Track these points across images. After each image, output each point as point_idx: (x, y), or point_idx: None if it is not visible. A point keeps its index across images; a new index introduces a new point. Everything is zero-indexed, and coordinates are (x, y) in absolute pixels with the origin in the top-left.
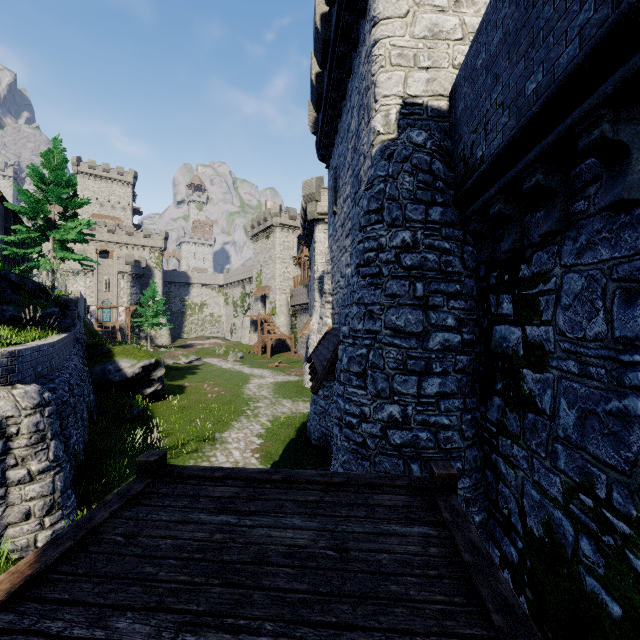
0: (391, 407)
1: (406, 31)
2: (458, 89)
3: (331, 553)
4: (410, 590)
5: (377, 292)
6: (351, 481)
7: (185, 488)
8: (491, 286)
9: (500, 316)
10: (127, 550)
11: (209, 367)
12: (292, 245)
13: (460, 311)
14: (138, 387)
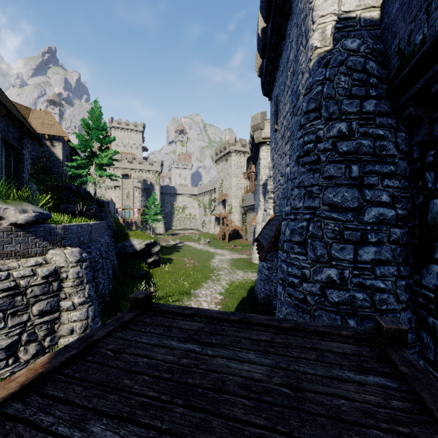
0: (329, 270)
1: None
2: None
3: (286, 391)
4: None
5: (316, 175)
6: (298, 327)
7: (162, 320)
8: (427, 164)
9: None
10: (113, 363)
11: (188, 247)
12: (243, 165)
13: (394, 189)
14: (143, 257)
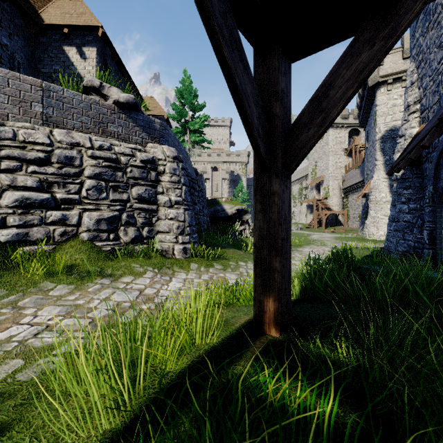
0: None
1: None
2: None
3: None
4: None
5: None
6: None
7: None
8: None
9: None
10: None
11: None
12: (343, 139)
13: None
14: (234, 225)
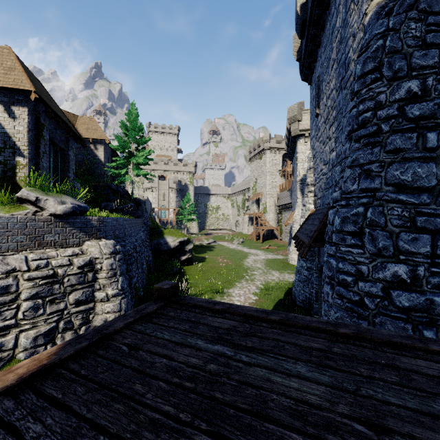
0: (396, 266)
1: None
2: None
3: (361, 429)
4: None
5: (375, 150)
6: (363, 335)
7: (189, 314)
8: None
9: None
10: (126, 361)
11: (221, 247)
12: (278, 162)
13: None
14: (177, 255)
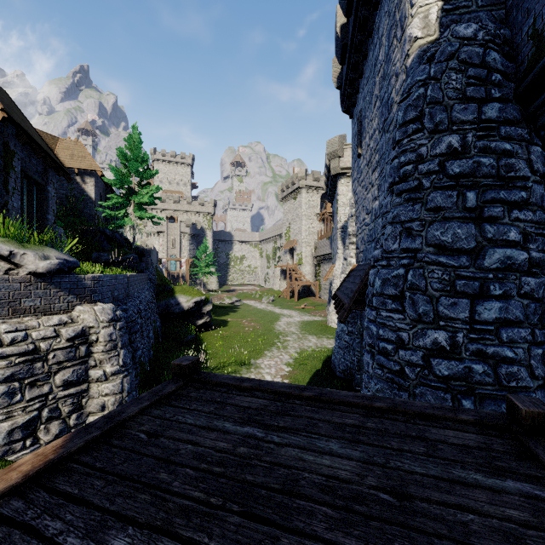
0: (436, 333)
1: None
2: None
3: (386, 497)
4: None
5: (416, 207)
6: (397, 408)
7: (213, 394)
8: None
9: None
10: (147, 449)
11: (247, 307)
12: (316, 203)
13: (526, 223)
14: (192, 318)
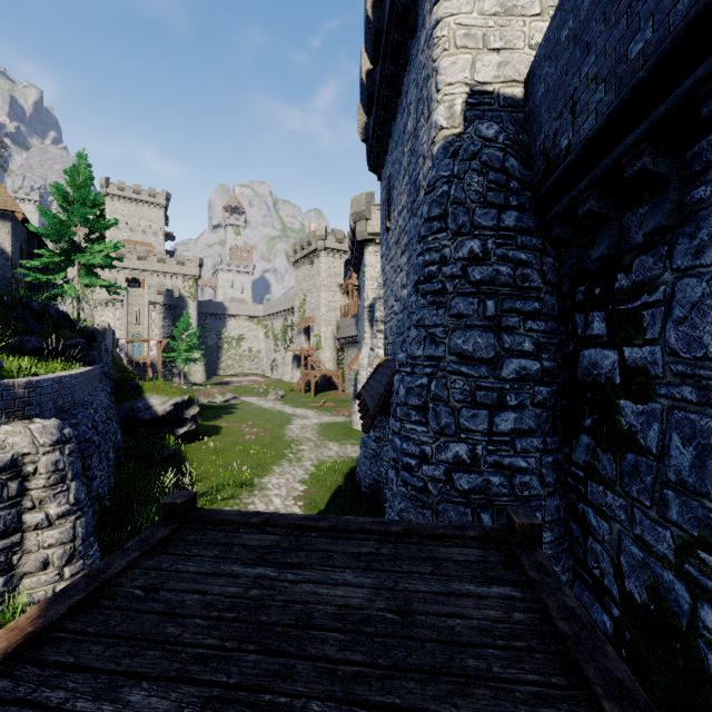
0: (457, 446)
1: (474, 7)
2: (537, 71)
3: (391, 616)
4: (493, 666)
5: (440, 312)
6: (412, 531)
7: (217, 535)
8: (577, 303)
9: (589, 338)
10: (146, 606)
11: (247, 406)
12: (339, 271)
13: (539, 334)
14: (170, 427)
